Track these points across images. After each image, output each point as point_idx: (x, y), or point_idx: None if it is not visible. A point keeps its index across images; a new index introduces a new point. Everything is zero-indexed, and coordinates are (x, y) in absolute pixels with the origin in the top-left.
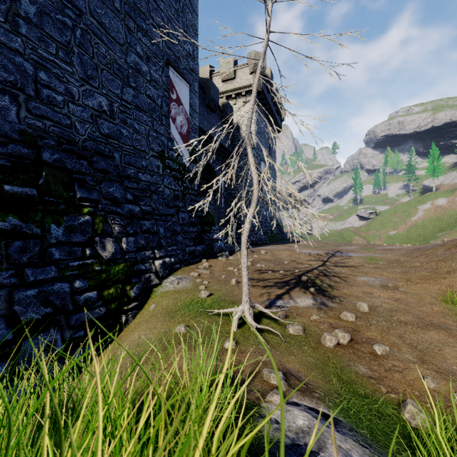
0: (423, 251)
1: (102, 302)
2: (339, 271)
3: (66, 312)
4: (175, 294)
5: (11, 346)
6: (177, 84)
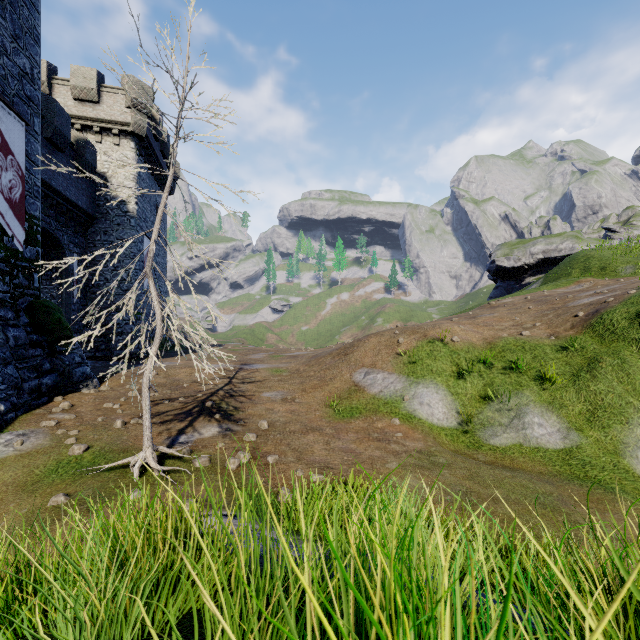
0: (318, 360)
1: None
2: (246, 389)
3: None
4: (22, 460)
5: None
6: (3, 121)
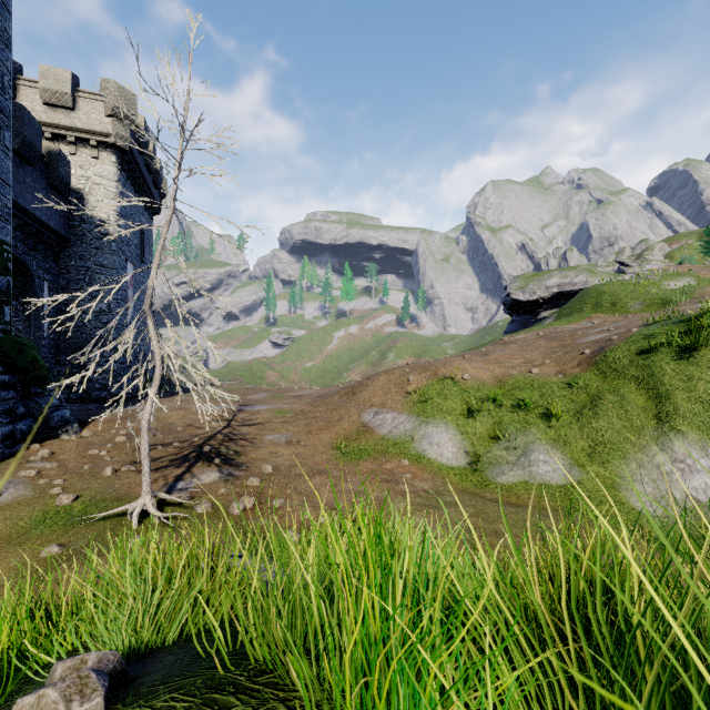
0: (325, 399)
1: None
2: (247, 432)
3: None
4: (3, 512)
5: None
6: None
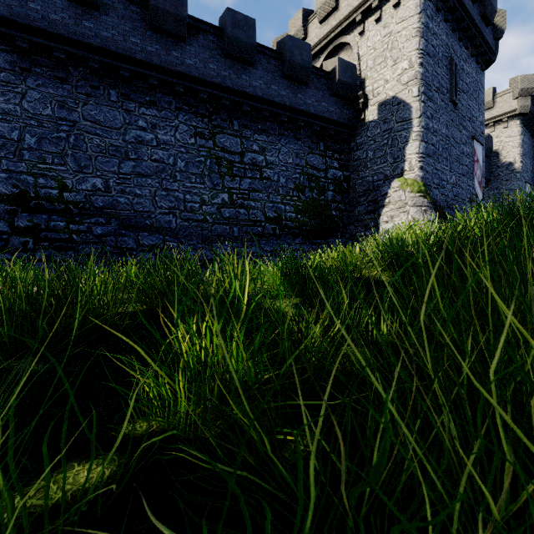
0: None
1: None
2: None
3: None
4: None
5: None
6: (476, 149)
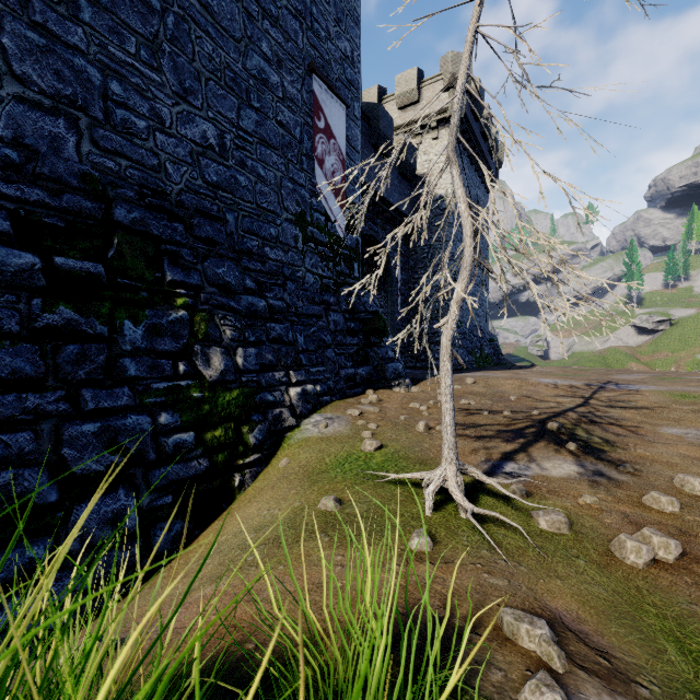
0: None
1: (203, 450)
2: (619, 416)
3: (144, 463)
4: (321, 443)
5: (55, 514)
6: (326, 105)
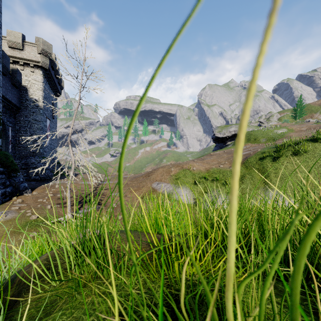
0: (136, 178)
1: None
2: (104, 192)
3: None
4: (8, 222)
5: None
6: None
